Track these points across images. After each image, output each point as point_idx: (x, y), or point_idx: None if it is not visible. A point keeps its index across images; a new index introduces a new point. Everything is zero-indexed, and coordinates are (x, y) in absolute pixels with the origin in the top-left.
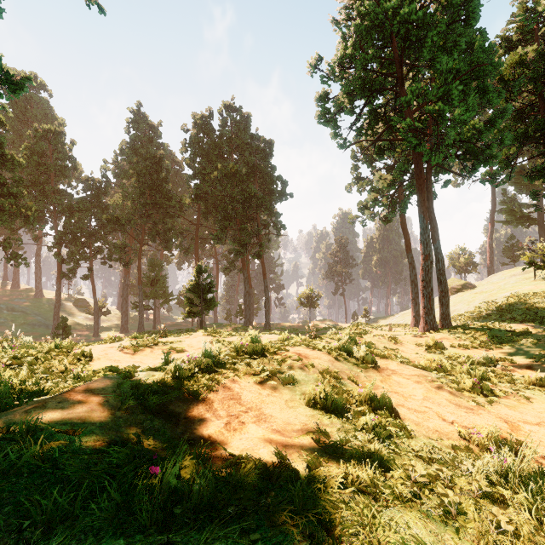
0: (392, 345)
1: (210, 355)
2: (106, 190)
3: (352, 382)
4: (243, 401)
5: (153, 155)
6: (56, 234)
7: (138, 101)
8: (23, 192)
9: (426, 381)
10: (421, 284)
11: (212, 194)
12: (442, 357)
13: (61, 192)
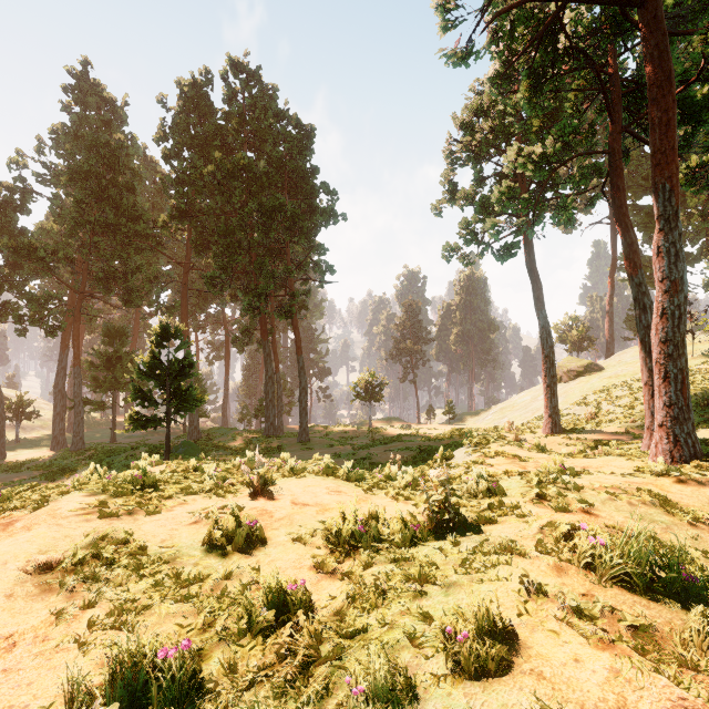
0: (695, 533)
1: None
2: (22, 203)
3: None
4: None
5: (104, 141)
6: None
7: (83, 56)
8: None
9: None
10: (659, 351)
11: (209, 212)
12: None
13: None
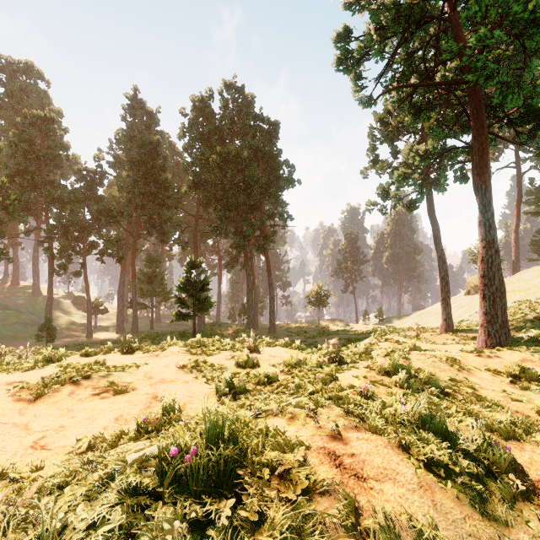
0: (457, 373)
1: None
2: (100, 181)
3: None
4: None
5: (149, 141)
6: (47, 228)
7: (134, 86)
8: (2, 180)
9: None
10: (480, 282)
11: (212, 182)
12: None
13: (52, 183)
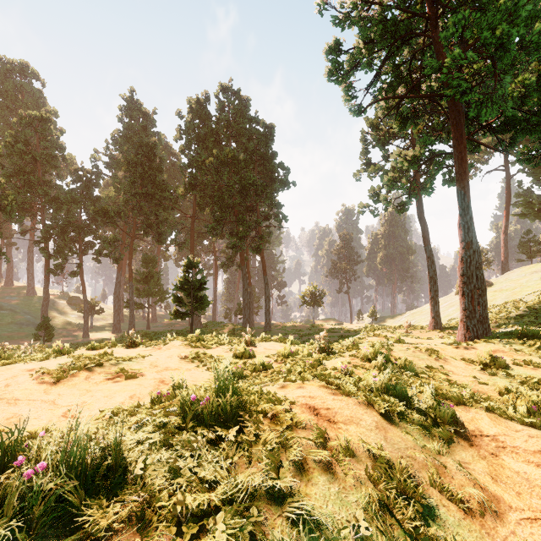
0: (434, 362)
1: (84, 458)
2: (97, 181)
3: (442, 496)
4: None
5: (145, 142)
6: (43, 228)
7: (131, 87)
8: None
9: None
10: (460, 280)
11: (208, 184)
12: (513, 382)
13: (48, 183)
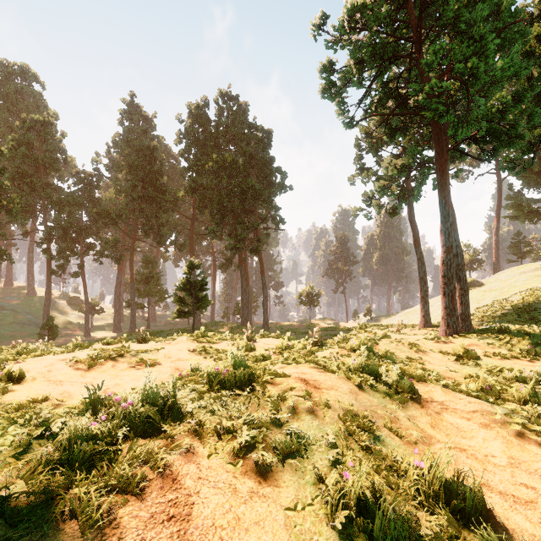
0: (414, 354)
1: (156, 397)
2: (98, 184)
3: (390, 433)
4: (195, 526)
5: (146, 146)
6: (45, 229)
7: (131, 91)
8: (6, 184)
9: (496, 424)
10: (441, 281)
11: (207, 187)
12: (479, 370)
13: (50, 186)
